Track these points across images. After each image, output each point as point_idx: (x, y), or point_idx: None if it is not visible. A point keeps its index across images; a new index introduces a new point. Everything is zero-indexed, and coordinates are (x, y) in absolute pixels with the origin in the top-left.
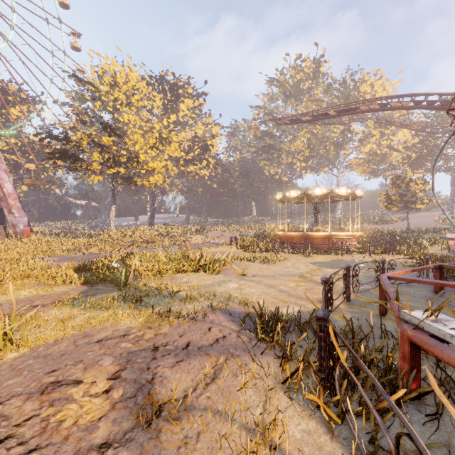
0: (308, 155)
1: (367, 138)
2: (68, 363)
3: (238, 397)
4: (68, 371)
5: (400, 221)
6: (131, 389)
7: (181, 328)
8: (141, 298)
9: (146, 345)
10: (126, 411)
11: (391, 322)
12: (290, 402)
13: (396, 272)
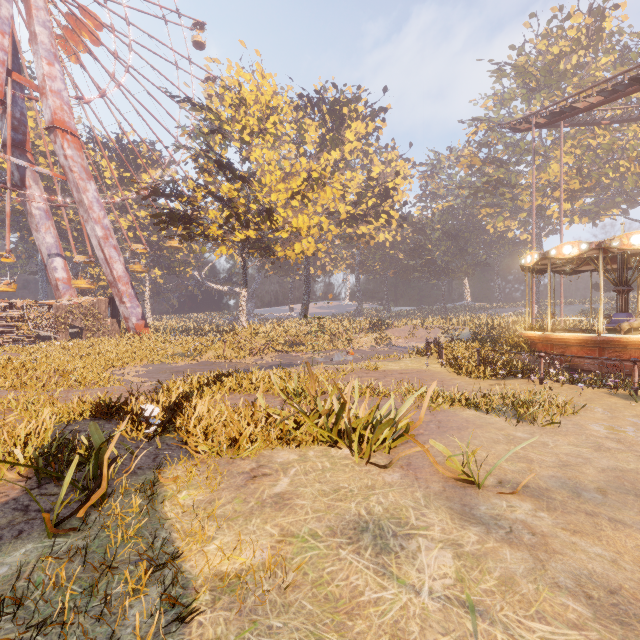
0: (576, 188)
1: None
2: None
3: None
4: None
5: None
6: None
7: None
8: None
9: None
10: None
11: None
12: None
13: None
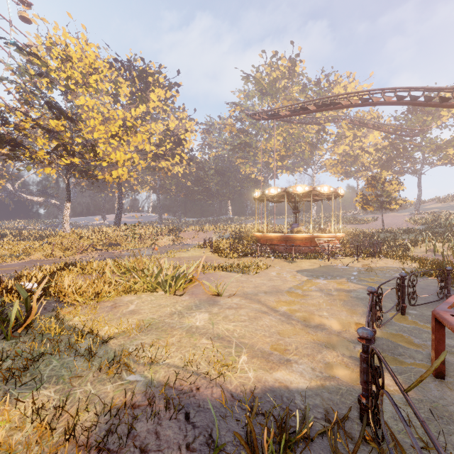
0: (284, 154)
1: (340, 140)
2: None
3: None
4: None
5: (373, 221)
6: None
7: None
8: (27, 364)
9: None
10: None
11: None
12: None
13: (451, 303)
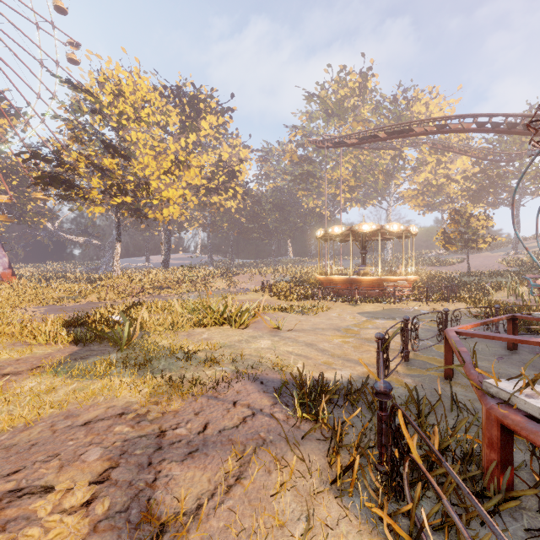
0: (353, 185)
1: (421, 166)
2: (38, 459)
3: (272, 505)
4: (36, 472)
5: (459, 263)
6: (123, 497)
7: (198, 403)
8: (147, 361)
9: (150, 428)
10: (113, 535)
11: (460, 388)
12: (342, 511)
13: (464, 326)
